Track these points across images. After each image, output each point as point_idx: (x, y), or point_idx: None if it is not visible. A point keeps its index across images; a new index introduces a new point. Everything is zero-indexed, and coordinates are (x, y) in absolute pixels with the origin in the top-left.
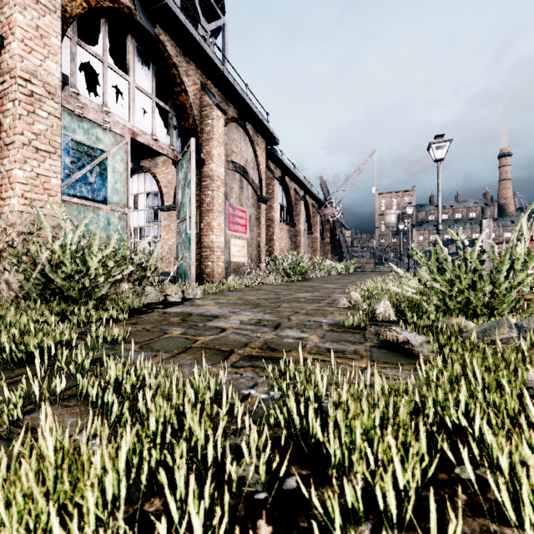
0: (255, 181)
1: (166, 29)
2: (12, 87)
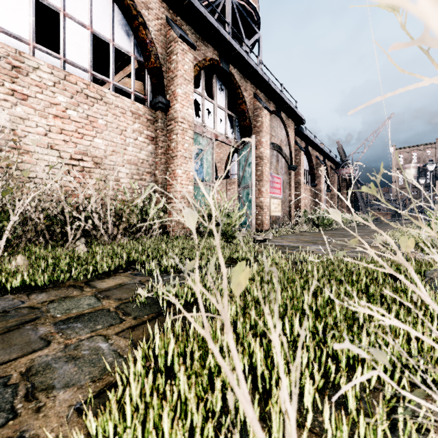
0: (287, 154)
1: (235, 65)
2: (175, 127)
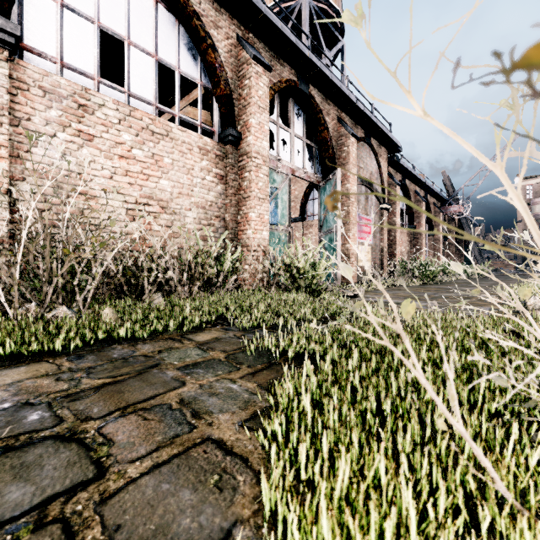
0: (378, 190)
1: (315, 85)
2: (248, 163)
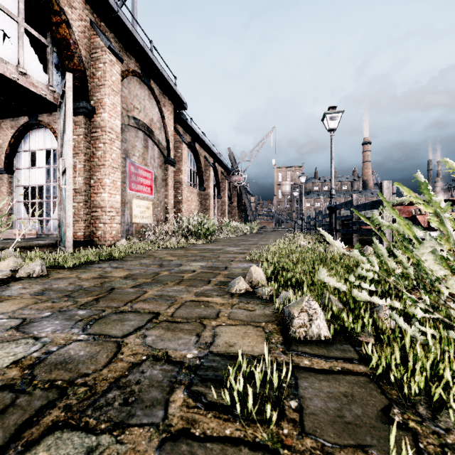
0: (162, 142)
1: None
2: None
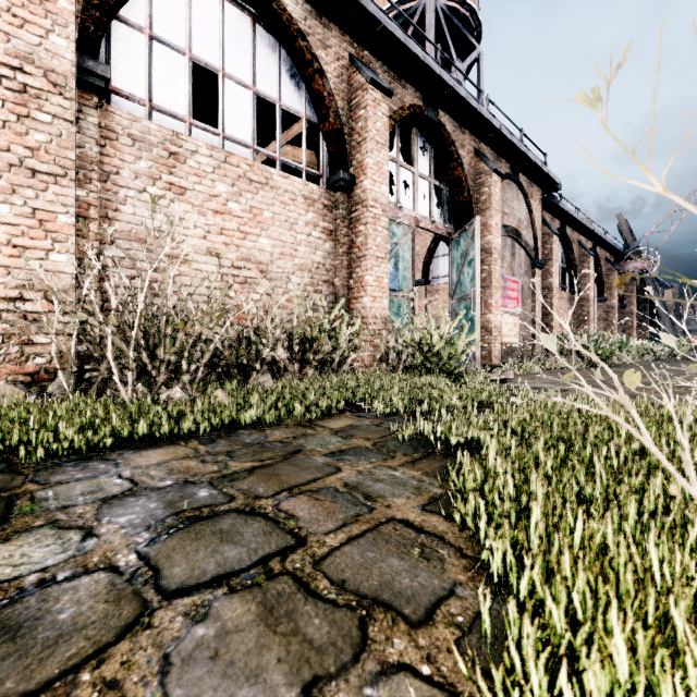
0: (529, 243)
1: (446, 110)
2: (363, 214)
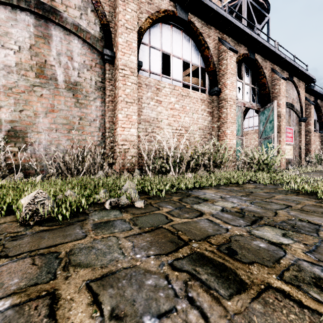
0: (298, 109)
1: (258, 53)
2: (225, 104)
